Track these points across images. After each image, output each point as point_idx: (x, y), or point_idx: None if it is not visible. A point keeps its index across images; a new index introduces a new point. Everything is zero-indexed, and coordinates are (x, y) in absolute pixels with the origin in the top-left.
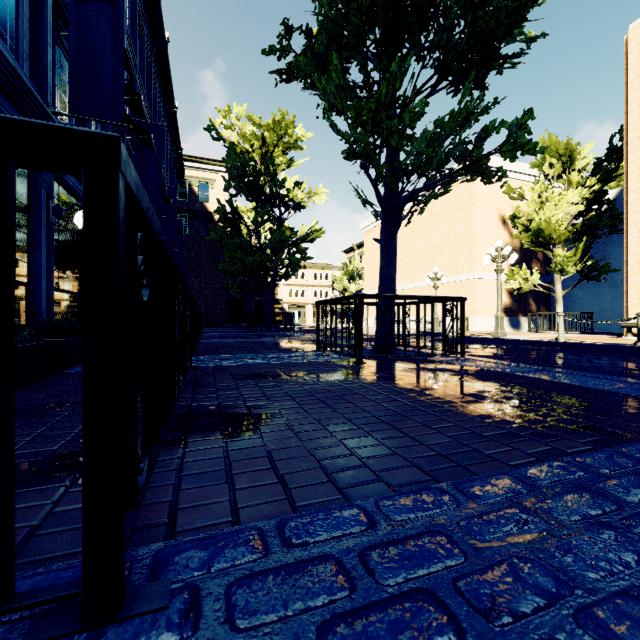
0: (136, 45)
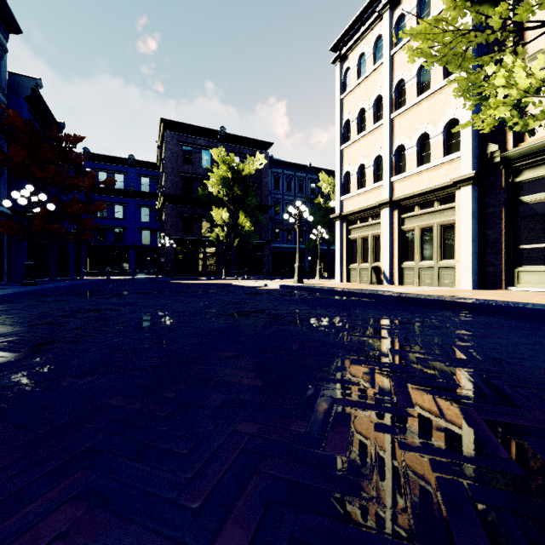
0: None
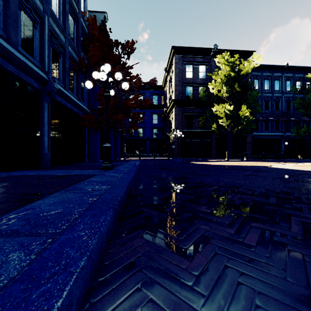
0: None
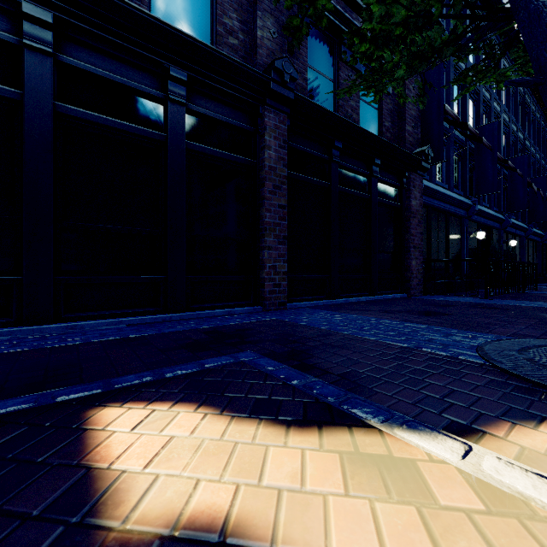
0: (509, 106)
